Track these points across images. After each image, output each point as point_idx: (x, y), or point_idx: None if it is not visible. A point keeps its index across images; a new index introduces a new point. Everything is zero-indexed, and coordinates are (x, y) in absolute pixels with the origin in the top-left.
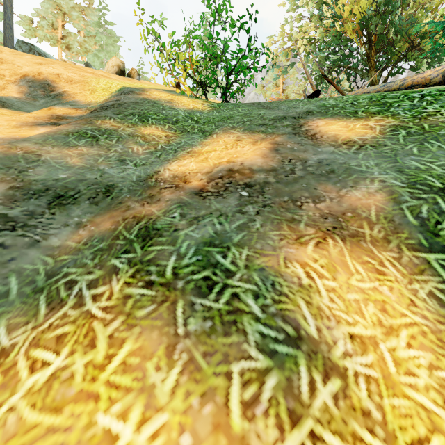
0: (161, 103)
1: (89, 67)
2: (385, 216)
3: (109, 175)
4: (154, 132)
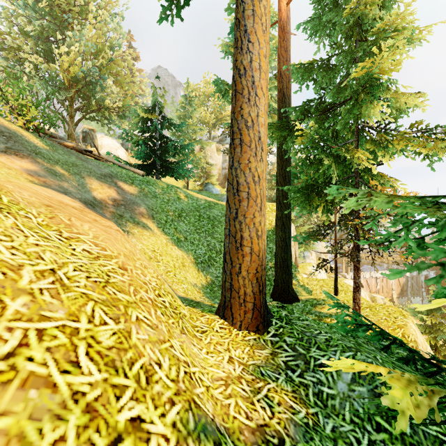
0: (24, 137)
1: None
2: (147, 214)
3: (86, 197)
4: (63, 171)
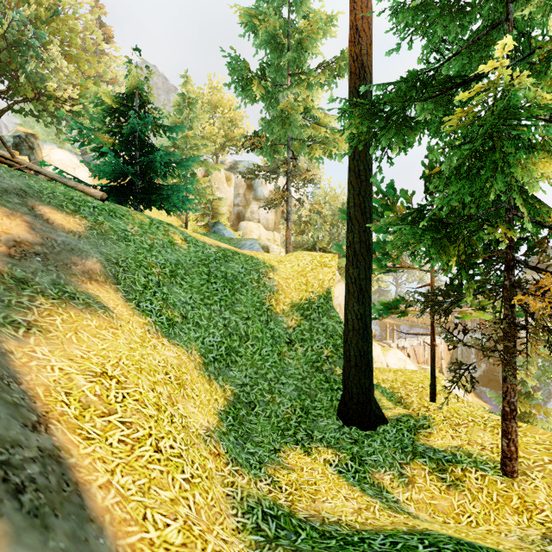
0: None
1: None
2: (103, 273)
3: None
4: None
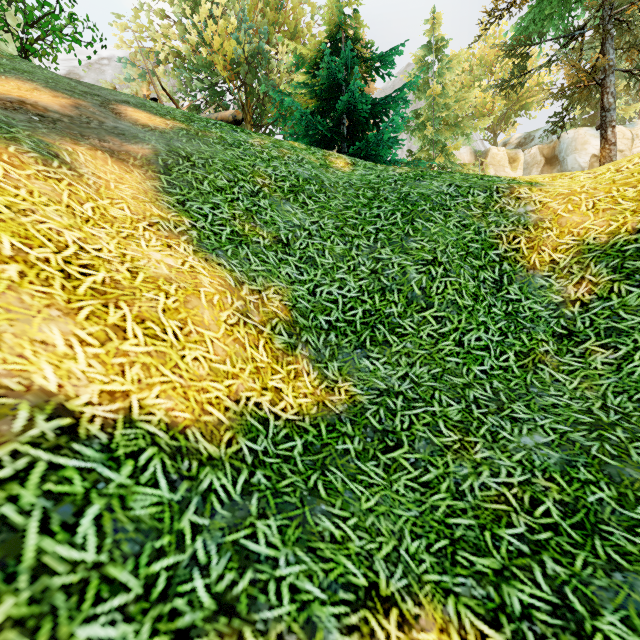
0: None
1: None
2: (146, 159)
3: None
4: None
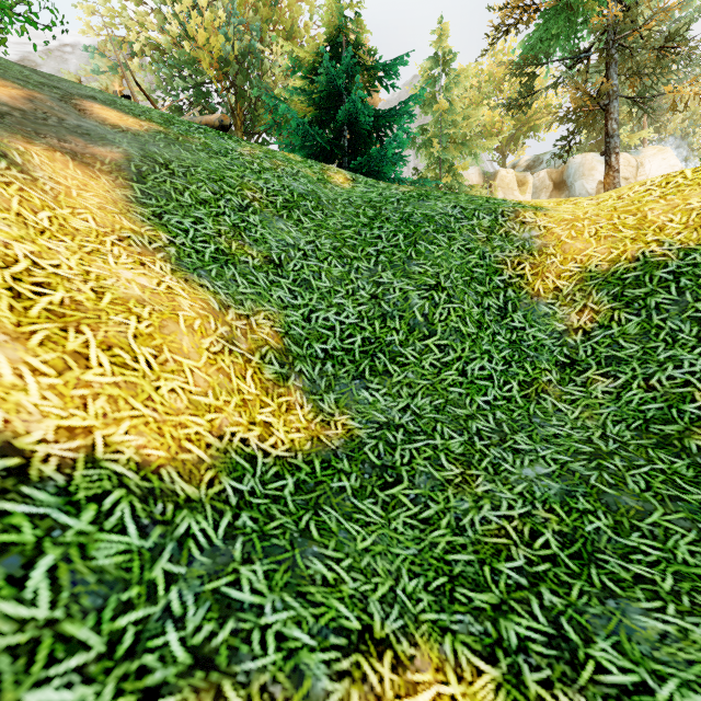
0: None
1: None
2: (116, 164)
3: None
4: None
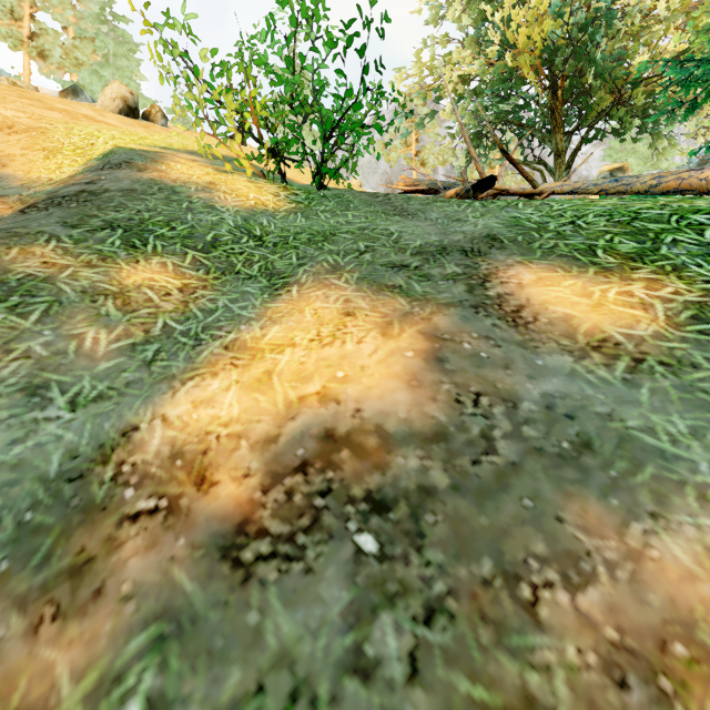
0: (188, 194)
1: (78, 93)
2: None
3: None
4: (152, 278)
